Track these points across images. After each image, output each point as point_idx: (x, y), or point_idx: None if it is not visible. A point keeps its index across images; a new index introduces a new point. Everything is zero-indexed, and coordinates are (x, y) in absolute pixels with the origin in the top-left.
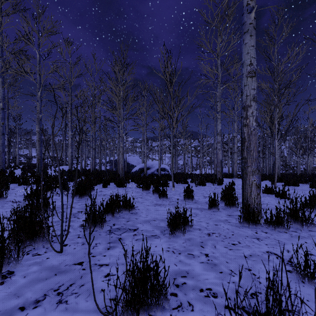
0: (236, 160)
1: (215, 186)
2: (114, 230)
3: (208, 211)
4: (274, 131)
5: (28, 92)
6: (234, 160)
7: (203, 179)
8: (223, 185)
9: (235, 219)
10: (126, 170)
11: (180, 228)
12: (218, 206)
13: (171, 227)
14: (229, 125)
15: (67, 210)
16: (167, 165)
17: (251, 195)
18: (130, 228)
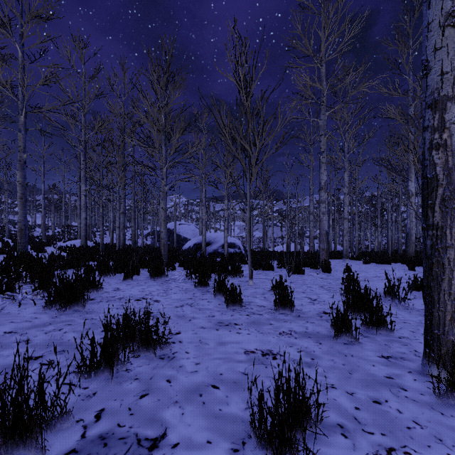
0: (347, 230)
1: (320, 274)
2: (87, 450)
3: (333, 344)
4: None
5: (5, 117)
6: (344, 230)
7: (300, 264)
8: (333, 273)
9: (410, 375)
10: (176, 245)
11: (296, 450)
12: (355, 331)
13: (264, 437)
14: (330, 178)
15: (4, 352)
16: (237, 237)
17: (454, 318)
18: (142, 433)
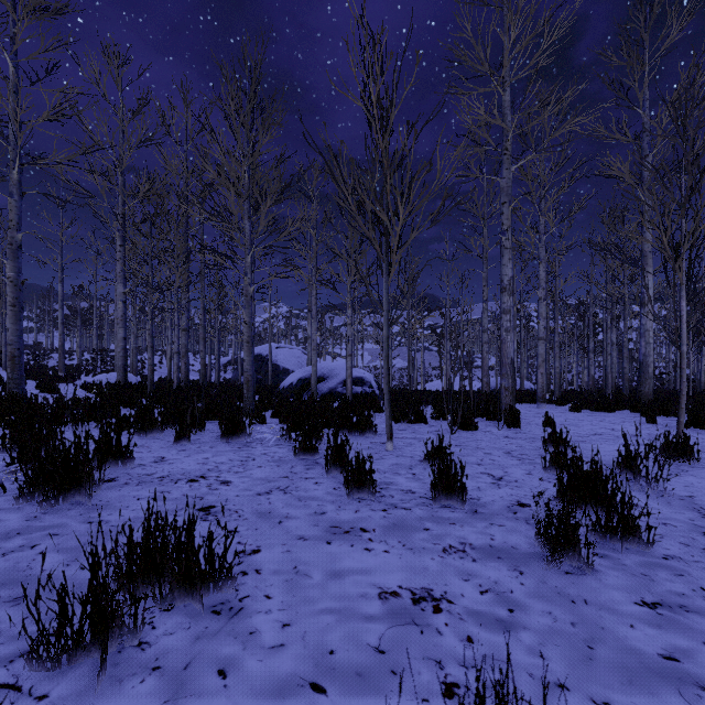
0: (543, 358)
1: (503, 431)
2: None
3: (545, 573)
4: (679, 275)
5: None
6: (539, 358)
7: (470, 413)
8: (525, 429)
9: None
10: (271, 381)
11: None
12: (587, 550)
13: None
14: (515, 274)
15: None
16: (368, 368)
17: None
18: None
